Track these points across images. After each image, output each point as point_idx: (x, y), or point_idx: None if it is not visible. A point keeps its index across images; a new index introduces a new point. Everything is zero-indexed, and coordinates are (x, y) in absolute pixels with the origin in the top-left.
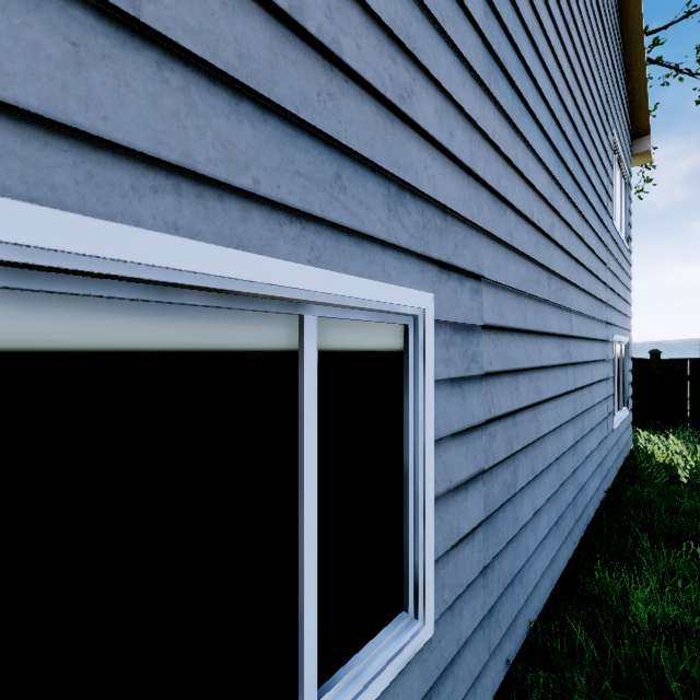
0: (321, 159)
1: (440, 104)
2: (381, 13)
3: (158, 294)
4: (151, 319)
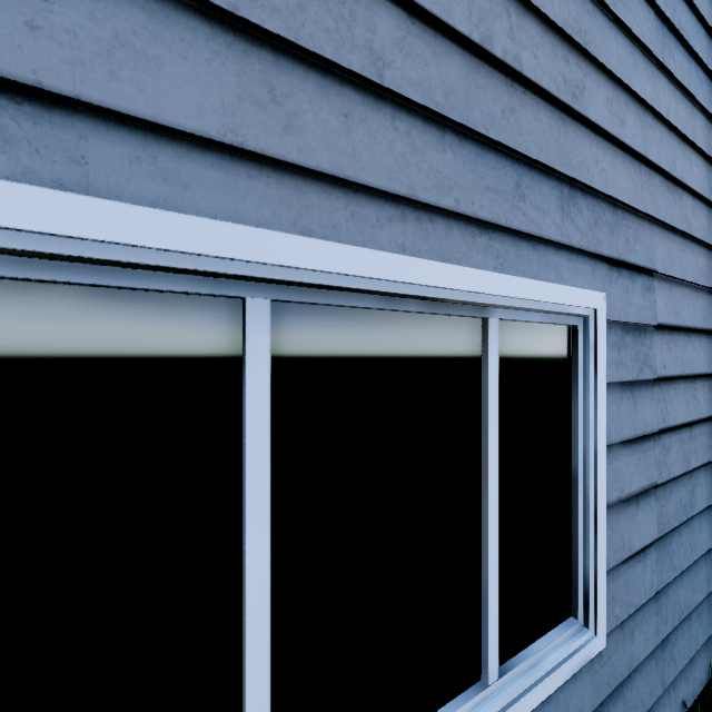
0: (504, 172)
1: (610, 93)
2: (555, 18)
3: (388, 304)
4: (381, 324)
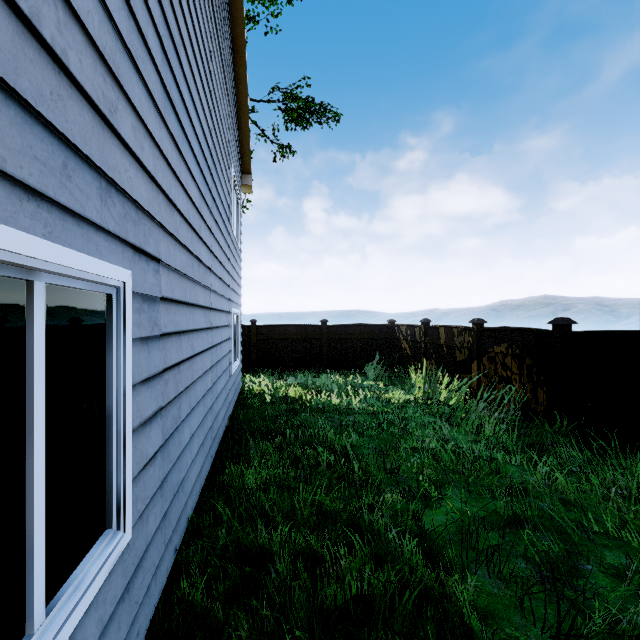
0: (52, 148)
1: (135, 122)
2: (97, 39)
3: None
4: None
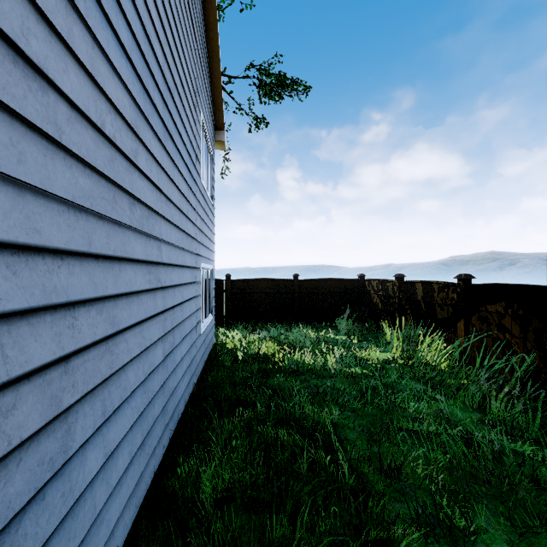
0: None
1: None
2: None
3: None
4: None
